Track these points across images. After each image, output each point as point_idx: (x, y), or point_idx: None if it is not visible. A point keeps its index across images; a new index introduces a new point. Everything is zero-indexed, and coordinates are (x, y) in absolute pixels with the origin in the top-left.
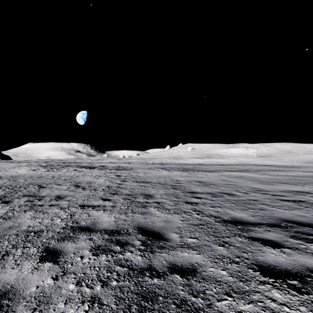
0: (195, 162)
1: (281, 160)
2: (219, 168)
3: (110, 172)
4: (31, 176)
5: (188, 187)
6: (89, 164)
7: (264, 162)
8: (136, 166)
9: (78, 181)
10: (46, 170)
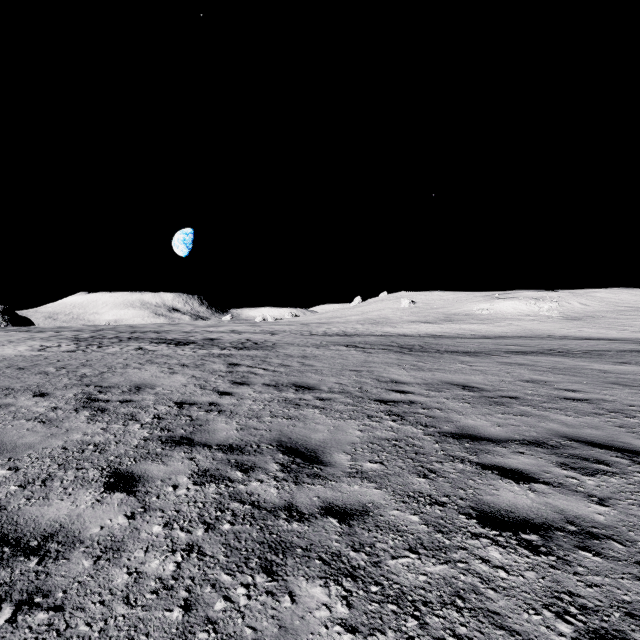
0: (420, 330)
1: (623, 327)
2: (486, 345)
3: (218, 356)
4: (8, 366)
5: (440, 410)
6: (183, 335)
7: (583, 330)
8: (287, 339)
9: (109, 383)
10: (70, 350)
